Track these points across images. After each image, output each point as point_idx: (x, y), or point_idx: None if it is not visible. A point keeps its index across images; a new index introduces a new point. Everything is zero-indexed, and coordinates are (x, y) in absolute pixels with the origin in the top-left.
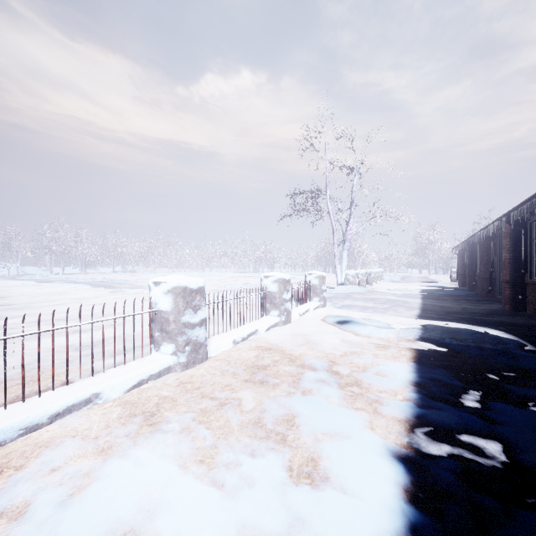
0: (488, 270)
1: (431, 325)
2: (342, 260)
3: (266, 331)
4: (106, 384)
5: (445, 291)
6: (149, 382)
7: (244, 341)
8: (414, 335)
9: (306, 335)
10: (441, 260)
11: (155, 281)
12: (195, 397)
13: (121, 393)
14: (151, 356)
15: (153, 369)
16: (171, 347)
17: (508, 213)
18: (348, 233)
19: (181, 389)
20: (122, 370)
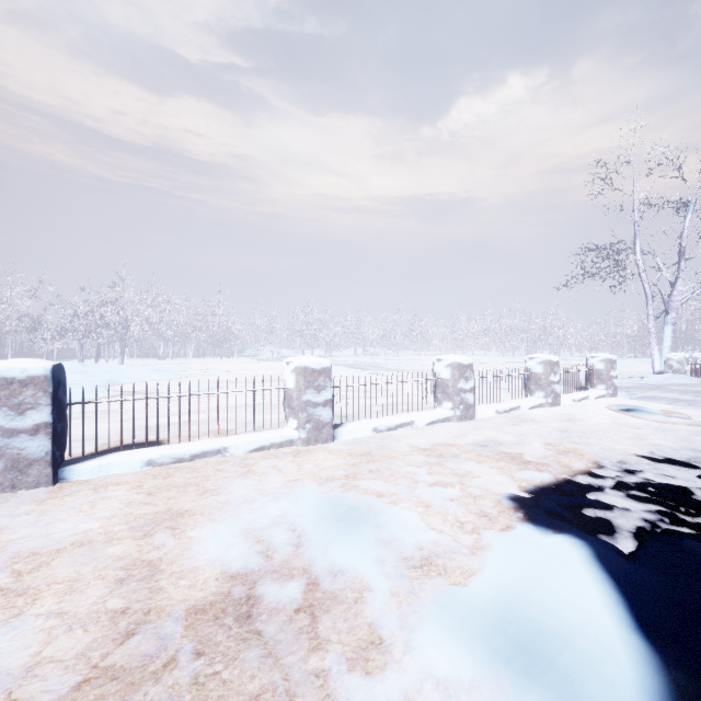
0: None
1: None
2: (663, 339)
3: (529, 409)
4: (416, 417)
5: None
6: (437, 423)
7: (506, 413)
8: None
9: (573, 415)
10: None
11: (437, 359)
12: (470, 432)
13: (423, 424)
14: (435, 410)
15: (439, 416)
16: (449, 404)
17: None
18: (674, 299)
19: (459, 428)
20: (421, 413)
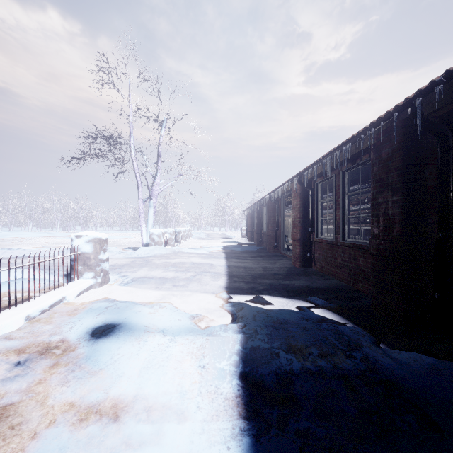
0: (274, 228)
1: (248, 313)
2: (149, 218)
3: None
4: None
5: (242, 247)
6: None
7: None
8: (229, 355)
9: None
10: (233, 221)
11: None
12: None
13: None
14: None
15: None
16: None
17: (301, 173)
18: (155, 189)
19: None
20: None
